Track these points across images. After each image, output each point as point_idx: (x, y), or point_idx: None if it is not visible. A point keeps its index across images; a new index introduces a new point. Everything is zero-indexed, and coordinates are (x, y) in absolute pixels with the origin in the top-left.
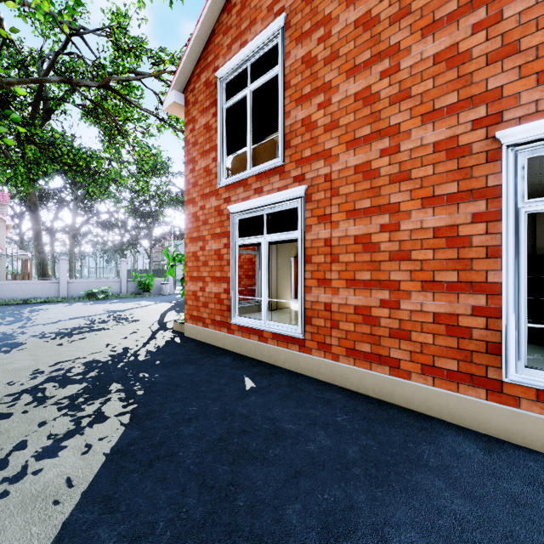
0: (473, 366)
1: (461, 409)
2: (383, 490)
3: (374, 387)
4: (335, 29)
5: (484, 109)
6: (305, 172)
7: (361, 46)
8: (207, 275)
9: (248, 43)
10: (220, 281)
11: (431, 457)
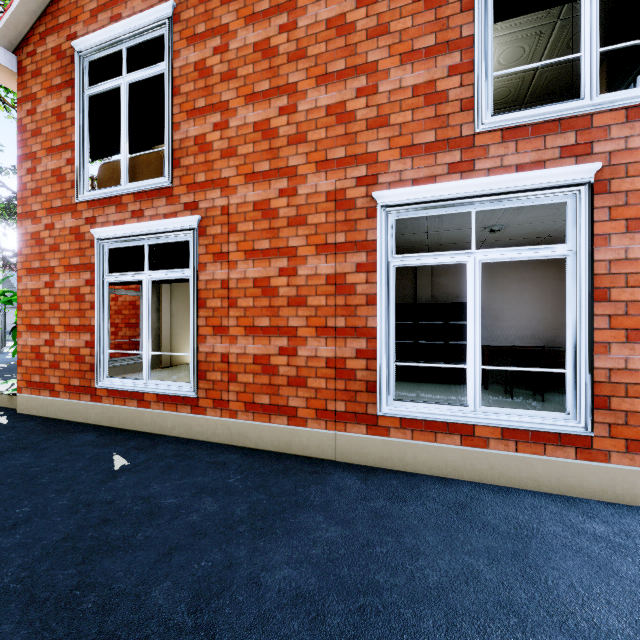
0: (357, 405)
1: (348, 447)
2: (266, 539)
3: (273, 440)
4: (233, 44)
5: (365, 169)
6: (199, 199)
7: (261, 73)
8: (58, 323)
9: (123, 20)
10: (79, 331)
11: (317, 497)
